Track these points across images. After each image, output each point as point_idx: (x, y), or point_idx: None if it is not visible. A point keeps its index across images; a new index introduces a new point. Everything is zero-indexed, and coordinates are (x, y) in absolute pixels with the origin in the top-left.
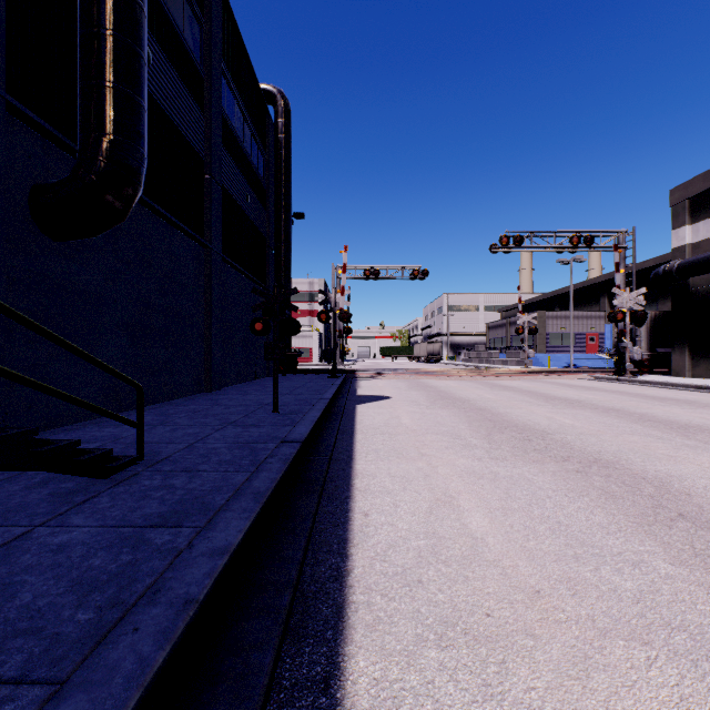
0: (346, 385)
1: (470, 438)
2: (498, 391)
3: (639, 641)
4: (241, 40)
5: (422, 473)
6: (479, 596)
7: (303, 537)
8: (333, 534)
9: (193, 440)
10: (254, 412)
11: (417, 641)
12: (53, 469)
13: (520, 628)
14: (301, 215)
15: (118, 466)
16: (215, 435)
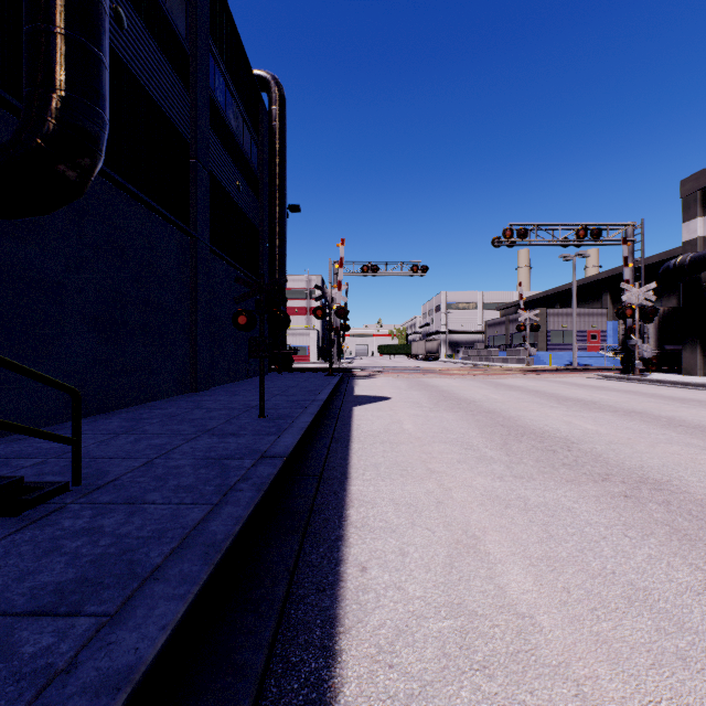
0: (343, 384)
1: (485, 449)
2: (504, 390)
3: None
4: (231, 19)
5: (433, 498)
6: None
7: (270, 619)
8: (316, 606)
9: (155, 455)
10: (238, 416)
11: None
12: None
13: None
14: (296, 208)
15: (33, 499)
16: (184, 447)
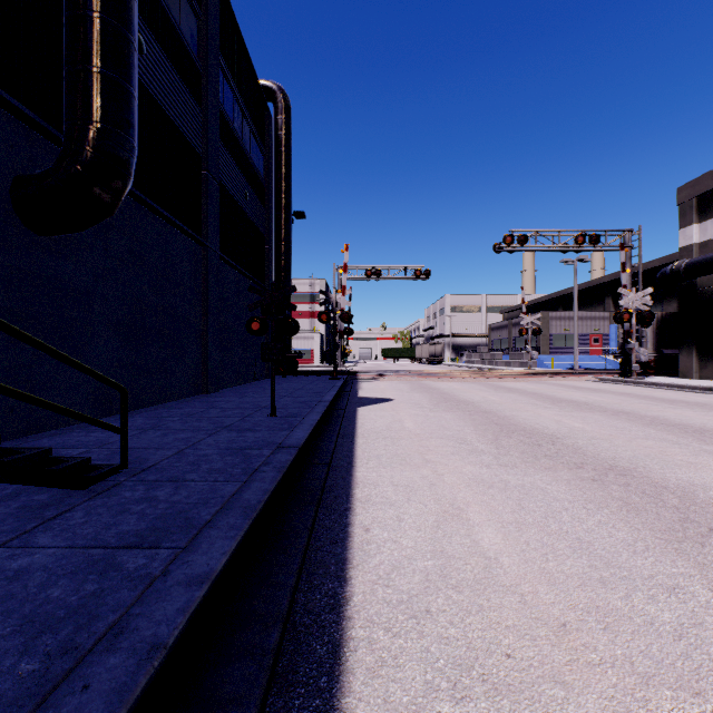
0: (347, 387)
1: (477, 443)
2: (503, 393)
3: (689, 691)
4: (239, 34)
5: (427, 481)
6: (497, 630)
7: (297, 557)
8: (330, 552)
9: (184, 446)
10: (251, 415)
11: (427, 691)
12: (20, 481)
13: (547, 673)
14: (301, 214)
15: (97, 476)
16: (208, 440)
